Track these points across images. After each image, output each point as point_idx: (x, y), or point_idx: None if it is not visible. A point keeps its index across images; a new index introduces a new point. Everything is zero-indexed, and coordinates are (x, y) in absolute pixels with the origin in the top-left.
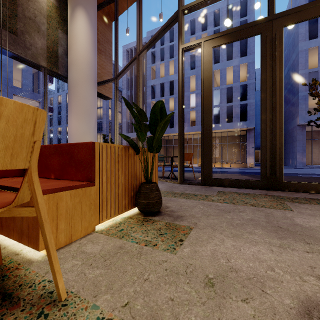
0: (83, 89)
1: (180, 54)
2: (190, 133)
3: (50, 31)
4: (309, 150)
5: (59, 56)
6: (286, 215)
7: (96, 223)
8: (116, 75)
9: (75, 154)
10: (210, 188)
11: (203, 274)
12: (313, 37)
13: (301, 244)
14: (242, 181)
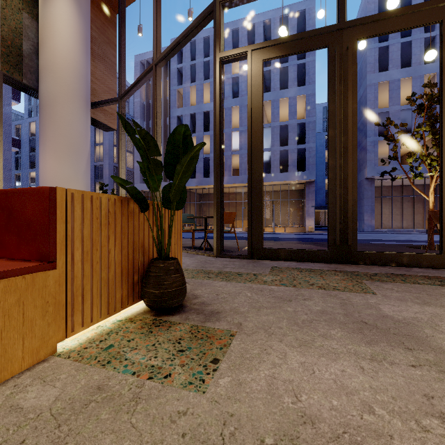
0: (66, 111)
1: (218, 66)
2: (232, 185)
3: (8, 13)
4: (379, 210)
5: (25, 55)
6: (368, 301)
7: (59, 338)
8: (121, 93)
9: (18, 210)
10: (261, 262)
11: (255, 437)
12: (383, 69)
13: (400, 351)
14: (303, 251)
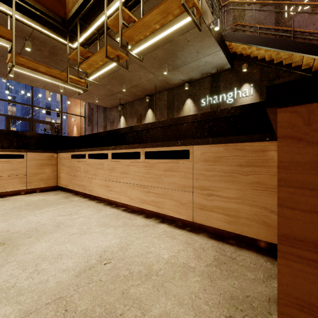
0: None
1: None
2: None
3: None
4: None
5: None
6: None
7: None
8: None
9: None
10: None
11: None
12: None
13: None
14: None
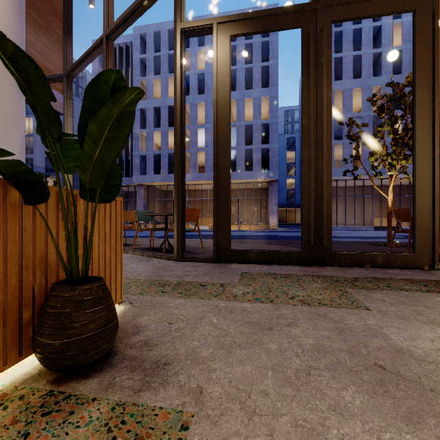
0: None
1: (179, 38)
2: (198, 182)
3: None
4: (334, 208)
5: None
6: (367, 323)
7: None
8: (67, 69)
9: None
10: (228, 267)
11: None
12: (338, 78)
13: None
14: (275, 253)
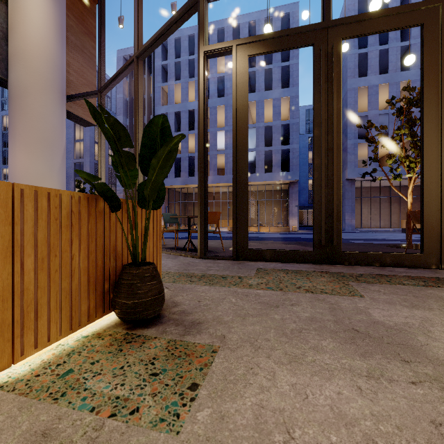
0: (39, 103)
1: (202, 60)
2: (217, 185)
3: None
4: (358, 210)
5: None
6: (357, 305)
7: (2, 365)
8: (100, 86)
9: None
10: (246, 264)
11: None
12: (362, 75)
13: (397, 364)
14: (289, 252)
